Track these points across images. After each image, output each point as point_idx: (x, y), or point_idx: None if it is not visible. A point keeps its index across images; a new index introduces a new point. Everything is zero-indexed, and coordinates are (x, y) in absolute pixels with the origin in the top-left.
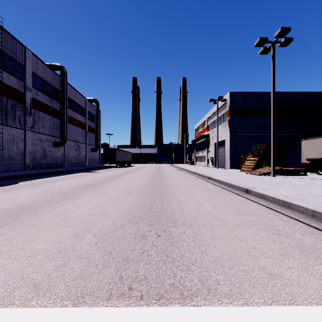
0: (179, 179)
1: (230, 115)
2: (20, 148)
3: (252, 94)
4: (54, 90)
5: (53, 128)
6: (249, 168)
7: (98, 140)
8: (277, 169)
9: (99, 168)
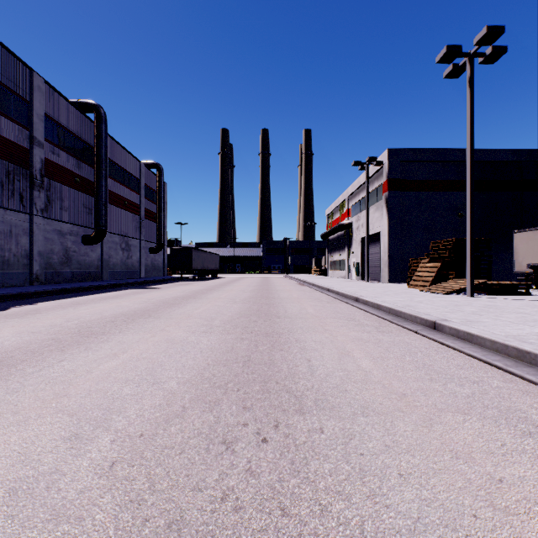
0: (301, 301)
1: (389, 189)
2: (23, 247)
3: (428, 153)
4: (84, 146)
5: (83, 211)
6: (425, 281)
7: (161, 233)
8: (477, 284)
9: (162, 282)
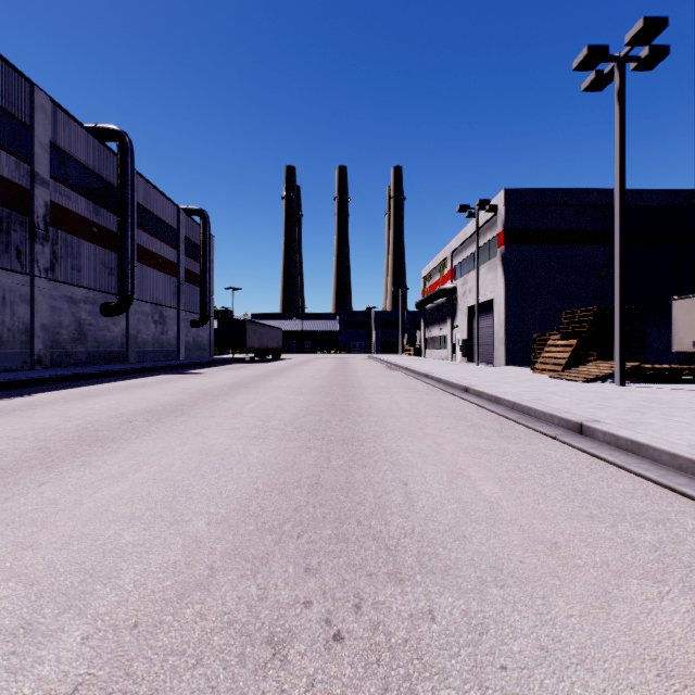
0: (391, 391)
1: (506, 243)
2: (21, 318)
3: (557, 194)
4: (103, 186)
5: (102, 272)
6: (556, 364)
7: (207, 300)
8: (628, 368)
9: (207, 365)
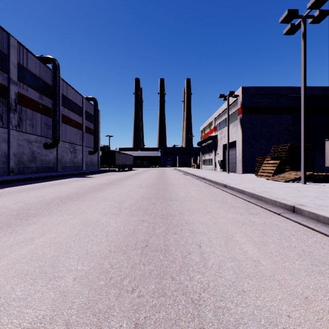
0: (186, 187)
1: (242, 113)
2: (3, 150)
3: (267, 89)
4: (45, 85)
5: (44, 127)
6: (268, 173)
7: (96, 141)
8: (307, 175)
9: (96, 173)
